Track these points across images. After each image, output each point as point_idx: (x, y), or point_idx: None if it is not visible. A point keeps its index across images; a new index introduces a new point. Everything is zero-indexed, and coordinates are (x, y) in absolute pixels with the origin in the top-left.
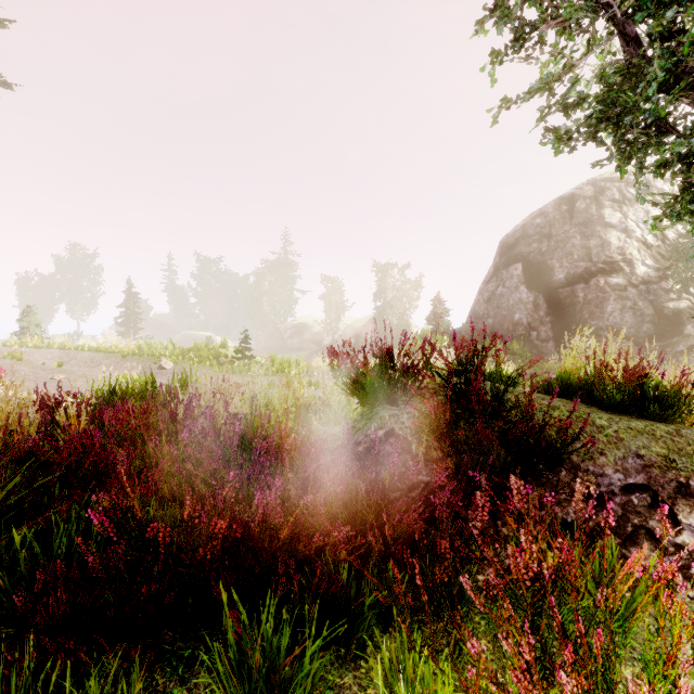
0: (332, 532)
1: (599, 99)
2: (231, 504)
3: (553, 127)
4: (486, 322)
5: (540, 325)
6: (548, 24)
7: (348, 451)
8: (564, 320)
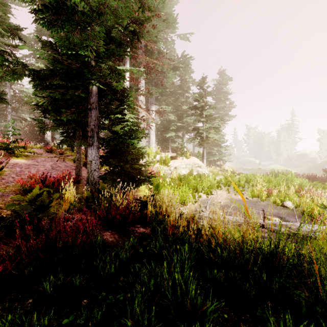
0: (322, 180)
1: None
2: (315, 177)
3: None
4: None
5: None
6: None
7: (324, 176)
8: None
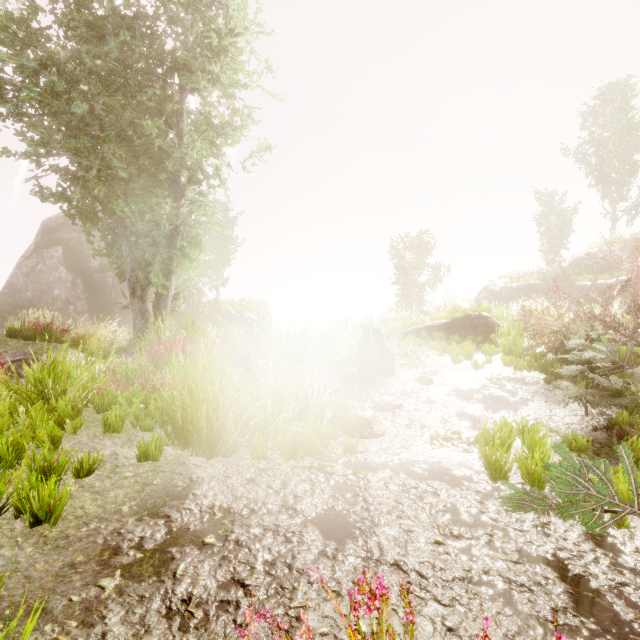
0: None
1: (61, 186)
2: None
3: (40, 185)
4: (25, 295)
5: (78, 301)
6: (32, 127)
7: None
8: (98, 298)
